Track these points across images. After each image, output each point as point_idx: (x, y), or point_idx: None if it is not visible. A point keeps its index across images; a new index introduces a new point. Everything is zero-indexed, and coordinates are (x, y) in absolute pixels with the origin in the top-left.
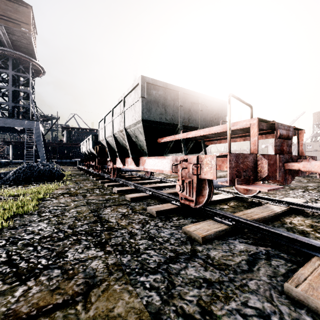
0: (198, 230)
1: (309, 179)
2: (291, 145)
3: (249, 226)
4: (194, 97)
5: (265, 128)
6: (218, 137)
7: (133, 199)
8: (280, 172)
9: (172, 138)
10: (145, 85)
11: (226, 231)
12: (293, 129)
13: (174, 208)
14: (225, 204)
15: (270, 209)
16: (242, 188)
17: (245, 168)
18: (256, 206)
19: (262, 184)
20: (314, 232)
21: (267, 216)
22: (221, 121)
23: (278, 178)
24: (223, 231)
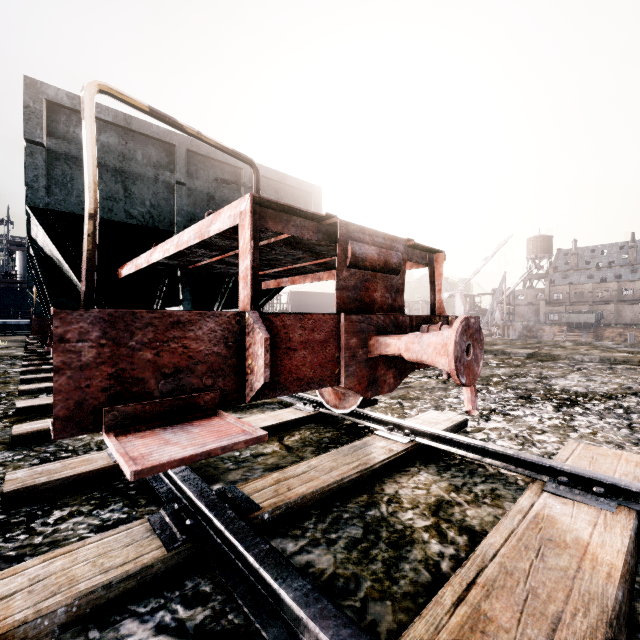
0: (26, 590)
1: (504, 358)
2: (401, 288)
3: (229, 548)
4: (227, 167)
5: (310, 235)
6: (277, 268)
7: (22, 439)
8: (354, 365)
9: (133, 265)
10: (41, 107)
11: (143, 577)
12: (418, 249)
13: (95, 470)
14: (278, 438)
15: (363, 454)
16: (332, 393)
17: (176, 362)
18: (349, 442)
19: (229, 418)
20: (430, 533)
21: (335, 483)
22: (206, 213)
23: (343, 383)
24: (130, 581)
